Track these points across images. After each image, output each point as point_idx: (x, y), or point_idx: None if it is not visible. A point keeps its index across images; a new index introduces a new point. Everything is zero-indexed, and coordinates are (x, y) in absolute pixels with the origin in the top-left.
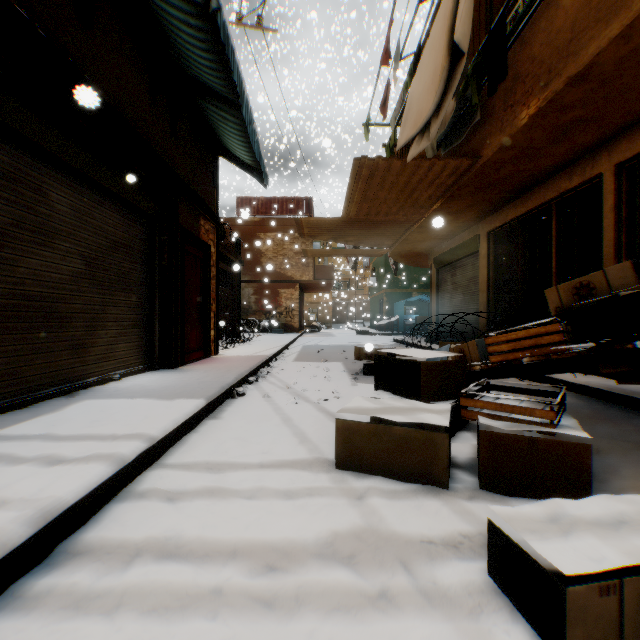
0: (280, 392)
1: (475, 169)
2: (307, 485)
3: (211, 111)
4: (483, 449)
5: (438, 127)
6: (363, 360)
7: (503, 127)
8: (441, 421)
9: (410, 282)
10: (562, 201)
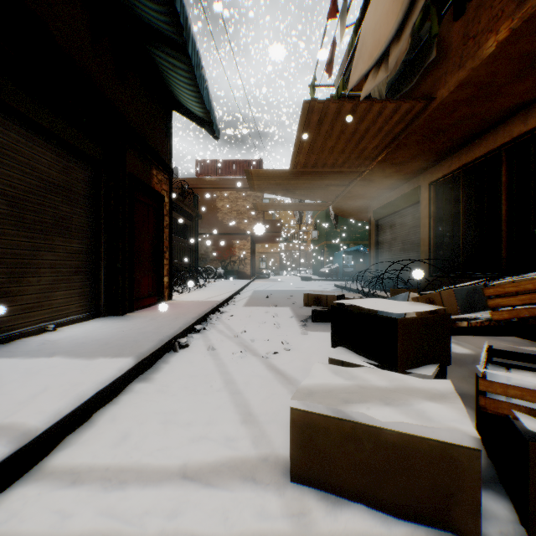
0: (226, 343)
1: (426, 113)
2: (247, 527)
3: (160, 58)
4: (535, 473)
5: (399, 53)
6: (312, 307)
7: (462, 62)
8: (458, 421)
9: (348, 235)
10: (513, 146)
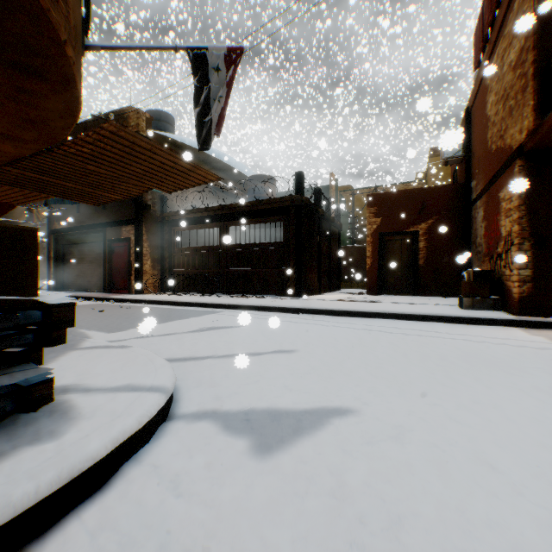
0: None
1: None
2: None
3: None
4: None
5: None
6: None
7: None
8: None
9: None
10: None
